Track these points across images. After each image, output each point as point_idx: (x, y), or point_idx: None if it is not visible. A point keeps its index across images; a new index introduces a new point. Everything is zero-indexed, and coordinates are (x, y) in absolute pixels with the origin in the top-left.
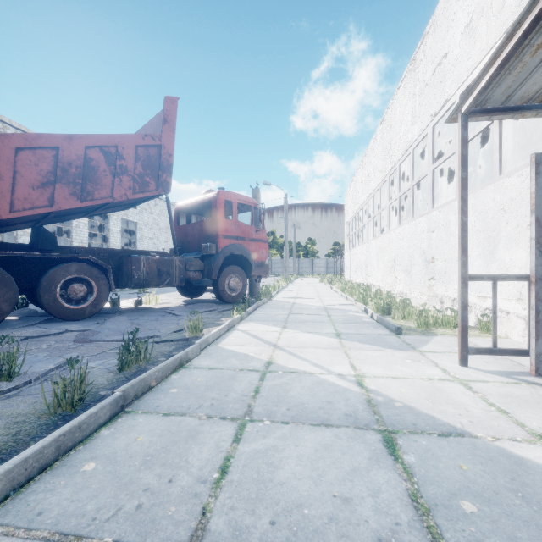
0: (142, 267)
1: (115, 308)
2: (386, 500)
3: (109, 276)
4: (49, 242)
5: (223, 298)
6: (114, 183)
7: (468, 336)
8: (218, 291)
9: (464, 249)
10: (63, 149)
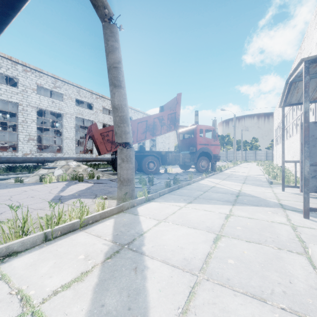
0: (170, 157)
1: (159, 172)
2: (230, 199)
3: (160, 160)
4: (143, 150)
5: (199, 170)
6: (161, 129)
7: None
8: (196, 167)
9: (283, 152)
10: (148, 120)
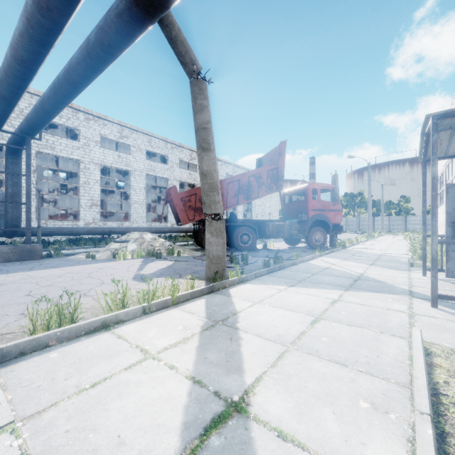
0: (270, 228)
1: (255, 248)
2: (345, 283)
3: (256, 232)
4: (235, 218)
5: (311, 246)
6: (259, 190)
7: None
8: (308, 242)
9: (423, 223)
10: (241, 180)
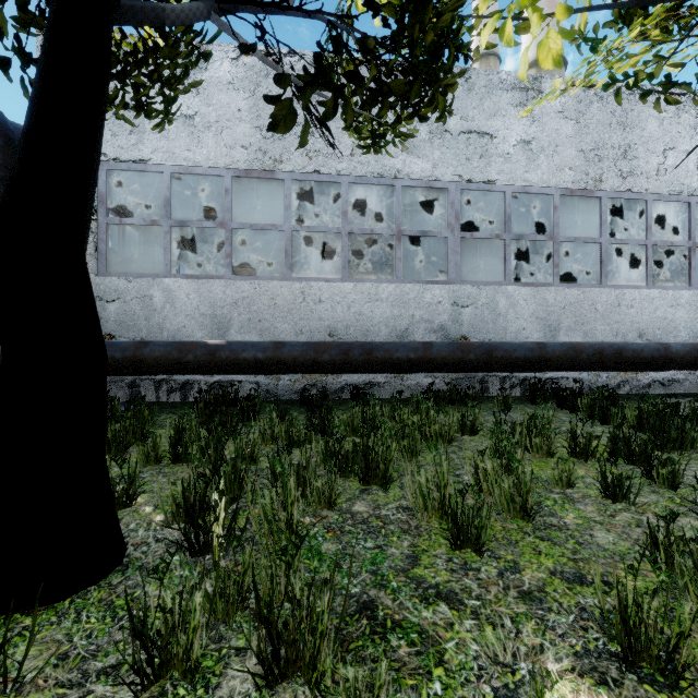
0: None
1: None
2: None
3: None
4: None
5: None
6: None
7: None
8: None
9: None
10: None
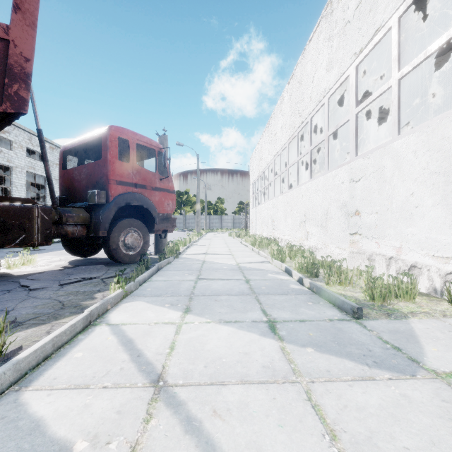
0: None
1: None
2: None
3: None
4: None
5: (116, 258)
6: None
7: (449, 316)
8: (109, 250)
9: None
10: None
